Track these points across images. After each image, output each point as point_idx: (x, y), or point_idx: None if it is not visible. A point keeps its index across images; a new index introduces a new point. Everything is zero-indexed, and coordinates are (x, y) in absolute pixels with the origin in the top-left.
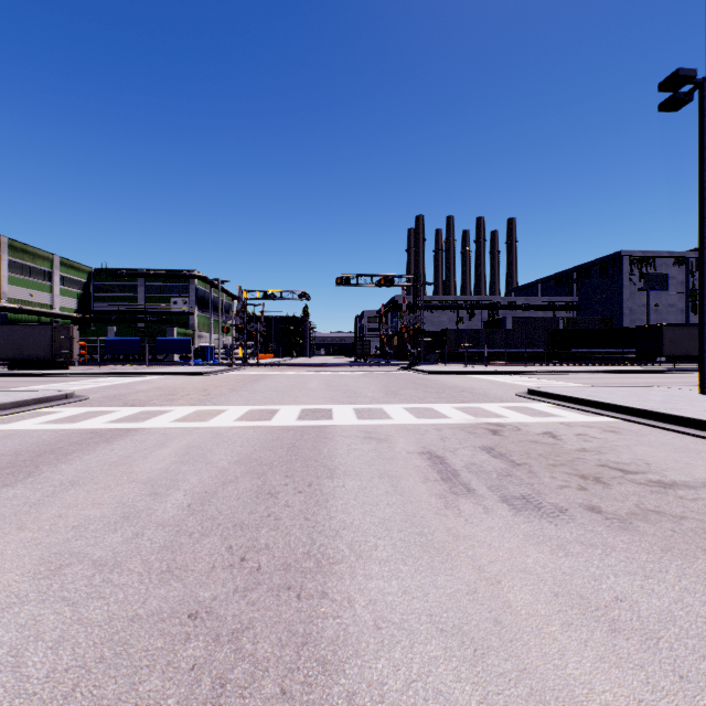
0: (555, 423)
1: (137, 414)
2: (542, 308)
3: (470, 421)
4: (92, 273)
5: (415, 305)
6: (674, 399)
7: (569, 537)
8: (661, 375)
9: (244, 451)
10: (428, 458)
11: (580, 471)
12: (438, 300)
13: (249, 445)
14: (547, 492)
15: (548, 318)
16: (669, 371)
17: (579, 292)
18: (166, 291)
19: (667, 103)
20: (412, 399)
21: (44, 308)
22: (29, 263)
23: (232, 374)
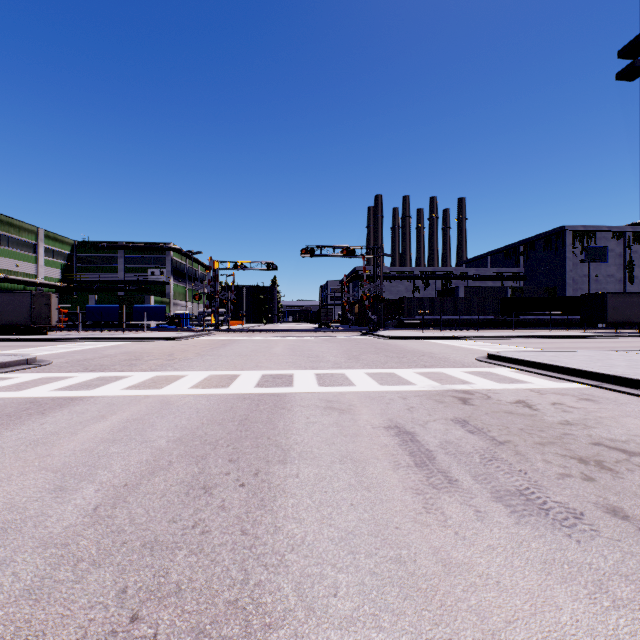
0: (524, 389)
1: (91, 380)
2: (491, 278)
3: (436, 388)
4: (75, 245)
5: (375, 274)
6: (639, 364)
7: (605, 567)
8: (607, 340)
9: (189, 426)
10: (396, 434)
11: (575, 452)
12: (396, 271)
13: (198, 417)
14: (547, 484)
15: (497, 287)
16: (613, 336)
17: (525, 264)
18: (144, 262)
19: (626, 71)
20: (373, 364)
21: (29, 277)
22: (14, 235)
23: (202, 339)
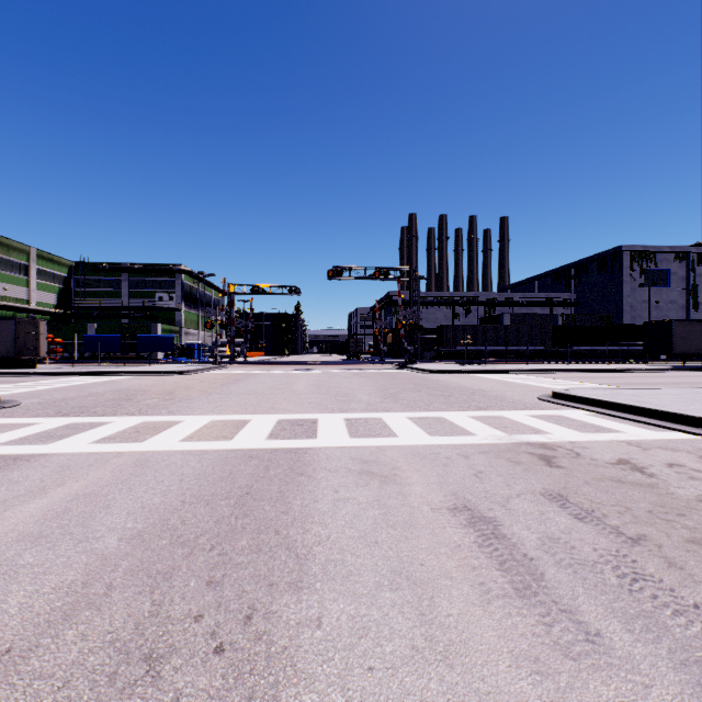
0: (619, 442)
1: (57, 429)
2: (539, 304)
3: (503, 440)
4: (73, 267)
5: (411, 299)
6: None
7: None
8: (678, 374)
9: (162, 507)
10: (469, 522)
11: None
12: (433, 296)
13: (179, 490)
14: None
15: (547, 314)
16: (682, 369)
17: (577, 289)
18: (151, 286)
19: None
20: (416, 405)
21: (20, 303)
22: (2, 255)
23: (213, 373)
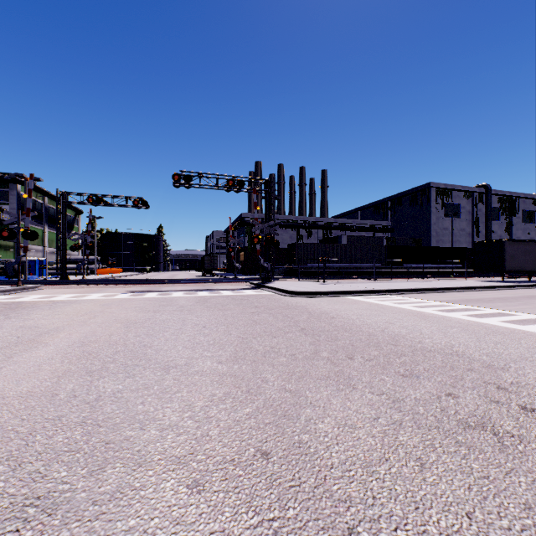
0: None
1: None
2: (366, 229)
3: None
4: None
5: (267, 213)
6: None
7: None
8: None
9: None
10: None
11: None
12: (281, 219)
13: None
14: None
15: (375, 237)
16: (526, 285)
17: (393, 218)
18: None
19: None
20: None
21: None
22: None
23: None
